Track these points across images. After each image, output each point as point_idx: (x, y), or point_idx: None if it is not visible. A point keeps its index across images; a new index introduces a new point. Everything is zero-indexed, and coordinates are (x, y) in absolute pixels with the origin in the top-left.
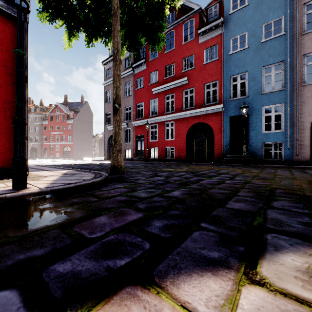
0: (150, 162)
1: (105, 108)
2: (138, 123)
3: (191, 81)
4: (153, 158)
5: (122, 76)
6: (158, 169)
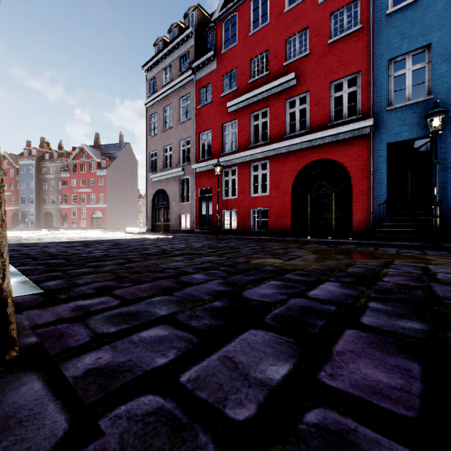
0: (223, 236)
1: (147, 145)
2: (202, 167)
3: (303, 79)
4: (229, 229)
5: (175, 86)
6: (242, 260)
